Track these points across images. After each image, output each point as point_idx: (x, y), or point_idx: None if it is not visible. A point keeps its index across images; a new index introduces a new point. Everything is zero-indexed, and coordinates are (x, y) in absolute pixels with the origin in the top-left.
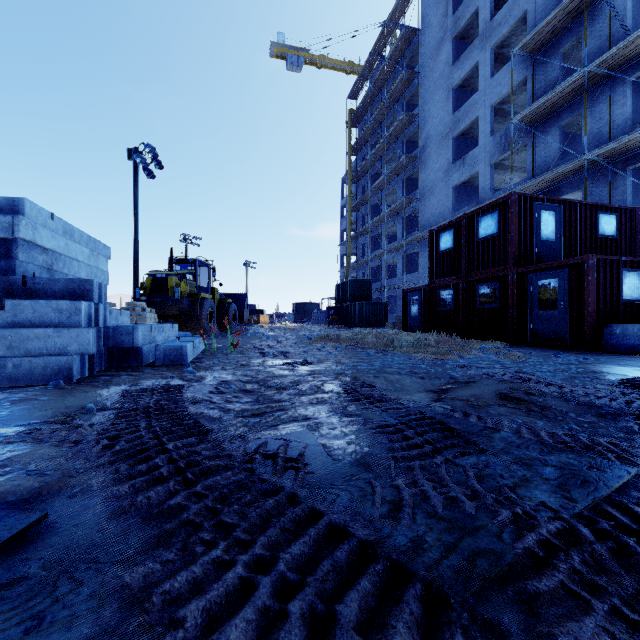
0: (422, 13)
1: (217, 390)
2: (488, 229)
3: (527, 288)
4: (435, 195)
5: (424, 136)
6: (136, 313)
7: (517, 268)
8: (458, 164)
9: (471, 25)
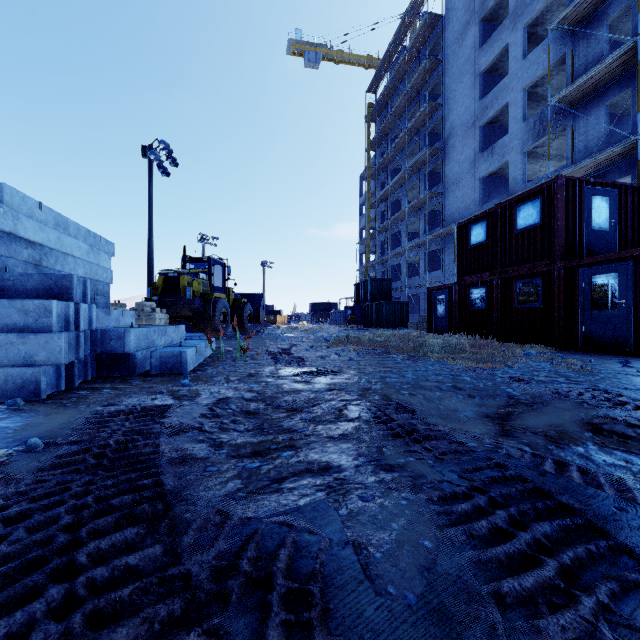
0: None
1: (211, 412)
2: (528, 219)
3: (578, 284)
4: (460, 188)
5: (448, 126)
6: (145, 314)
7: (565, 262)
8: (486, 154)
9: (500, 5)
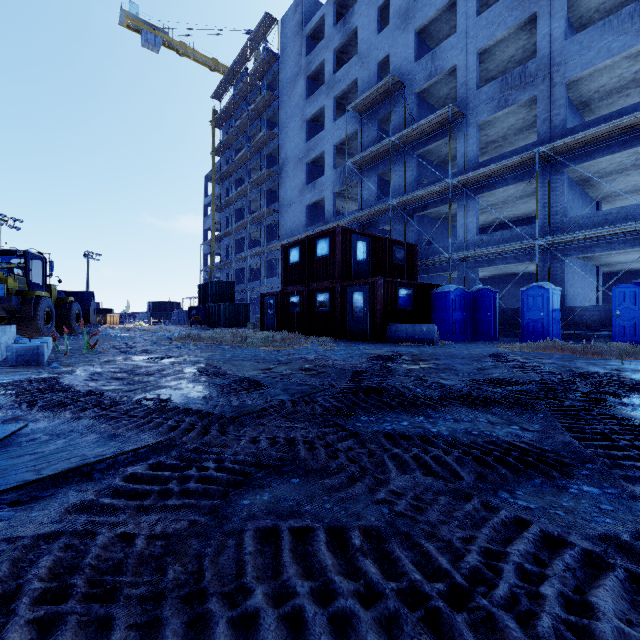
0: (281, 44)
1: (91, 378)
2: (323, 250)
3: (346, 297)
4: (292, 210)
5: (283, 155)
6: None
7: (341, 282)
8: (310, 187)
9: (320, 71)
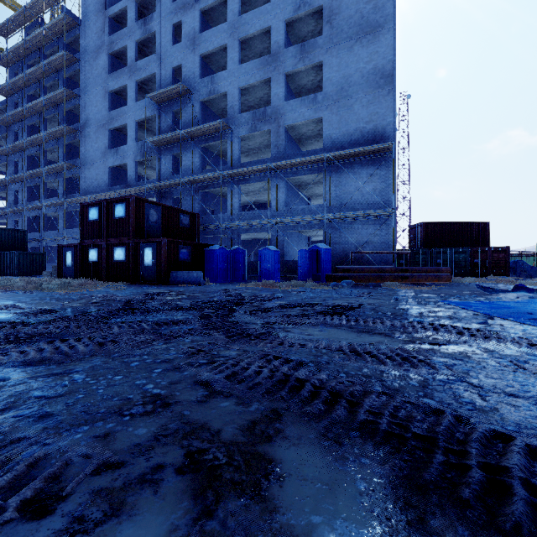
0: (83, 12)
1: None
2: (120, 213)
3: (139, 251)
4: (94, 168)
5: (85, 116)
6: None
7: (135, 239)
8: (113, 151)
9: (123, 53)
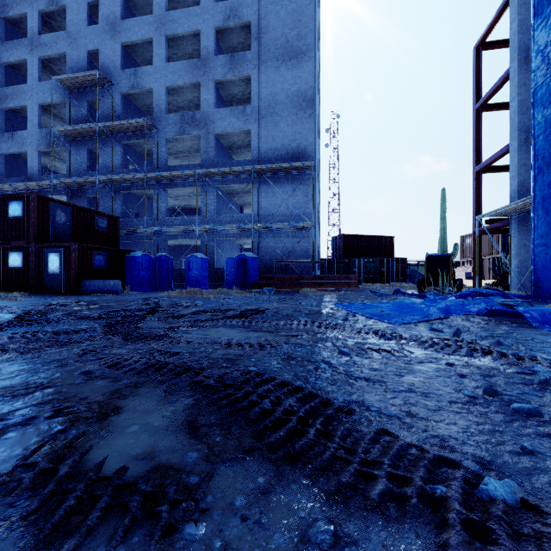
0: None
1: None
2: (16, 212)
3: (42, 257)
4: None
5: None
6: None
7: (36, 243)
8: (7, 136)
9: (22, 20)
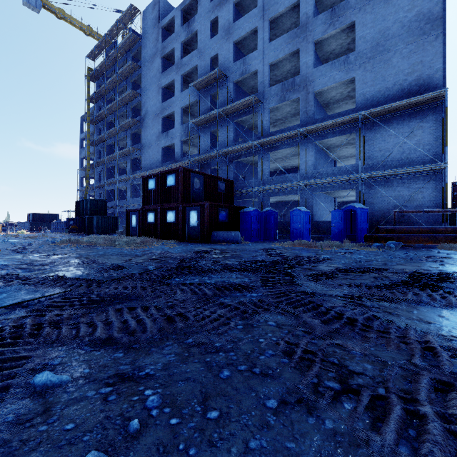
0: (143, 29)
1: (1, 268)
2: (171, 182)
3: (186, 214)
4: (151, 150)
5: (144, 109)
6: None
7: (182, 204)
8: (164, 135)
9: (172, 54)
